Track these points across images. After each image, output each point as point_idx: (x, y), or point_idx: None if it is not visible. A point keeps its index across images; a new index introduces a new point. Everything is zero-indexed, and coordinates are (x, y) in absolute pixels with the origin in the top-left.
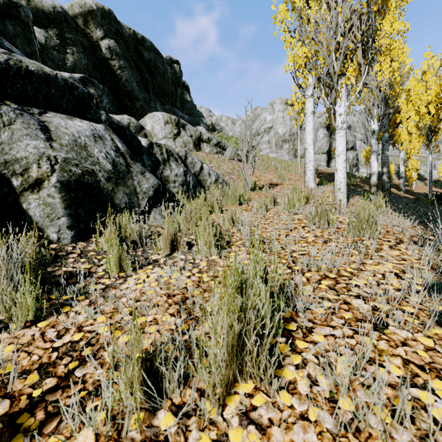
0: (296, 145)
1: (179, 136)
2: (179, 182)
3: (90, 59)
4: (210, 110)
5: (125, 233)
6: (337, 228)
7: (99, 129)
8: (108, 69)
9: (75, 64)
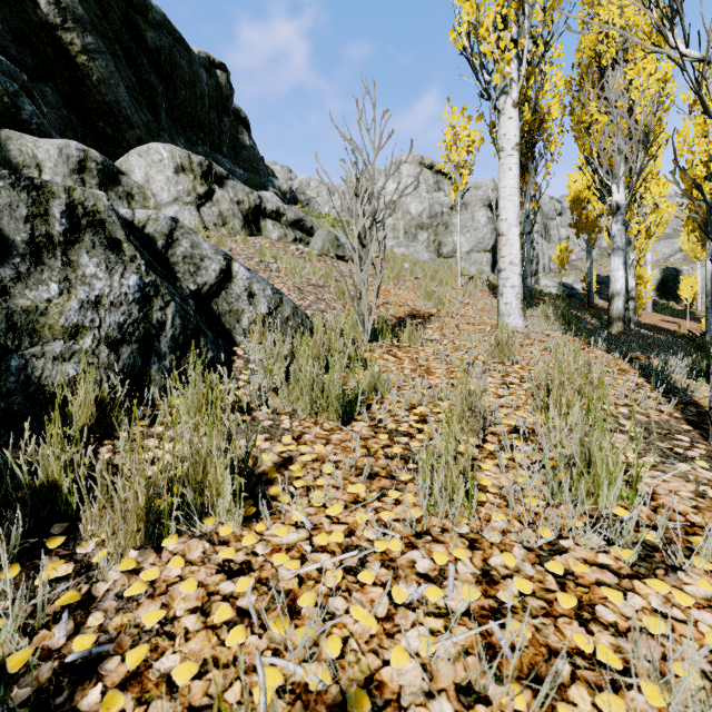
0: (440, 235)
1: (210, 200)
2: (105, 331)
3: (4, 17)
4: (290, 170)
5: None
6: None
7: None
8: (54, 49)
9: None
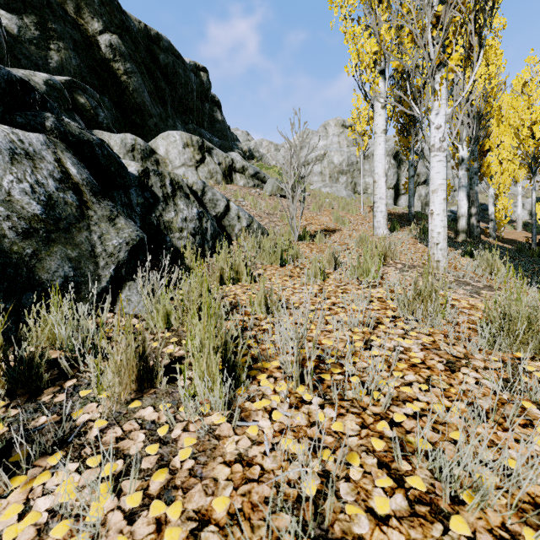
0: (356, 177)
1: (203, 163)
2: (190, 230)
3: (83, 59)
4: (248, 133)
5: (54, 339)
6: (455, 323)
7: (30, 141)
8: (109, 74)
9: (62, 65)
